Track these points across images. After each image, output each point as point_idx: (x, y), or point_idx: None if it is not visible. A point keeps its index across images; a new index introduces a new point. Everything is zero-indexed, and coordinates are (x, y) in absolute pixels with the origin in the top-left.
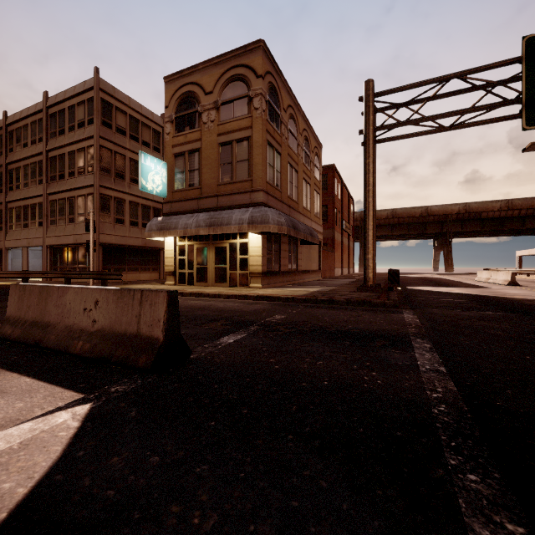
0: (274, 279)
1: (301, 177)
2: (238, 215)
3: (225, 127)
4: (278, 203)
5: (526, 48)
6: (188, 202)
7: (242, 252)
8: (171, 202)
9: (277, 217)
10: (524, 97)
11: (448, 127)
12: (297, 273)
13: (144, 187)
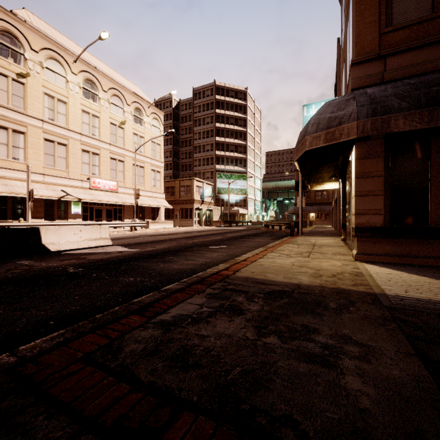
0: None
1: None
2: None
3: None
4: None
5: None
6: None
7: None
8: None
9: (331, 113)
10: None
11: None
12: None
13: None
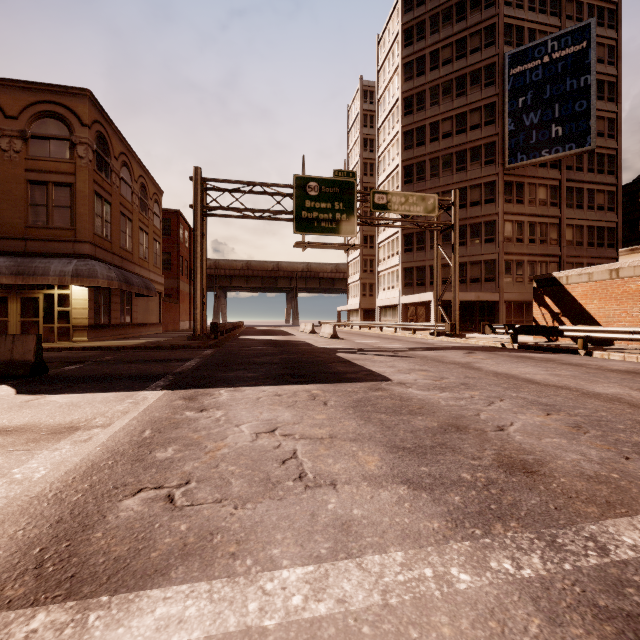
0: (103, 333)
1: (136, 226)
2: (59, 266)
3: (37, 164)
4: (108, 255)
5: (296, 182)
6: None
7: (62, 304)
8: None
9: (107, 272)
10: (295, 213)
11: (258, 217)
12: (131, 327)
13: None
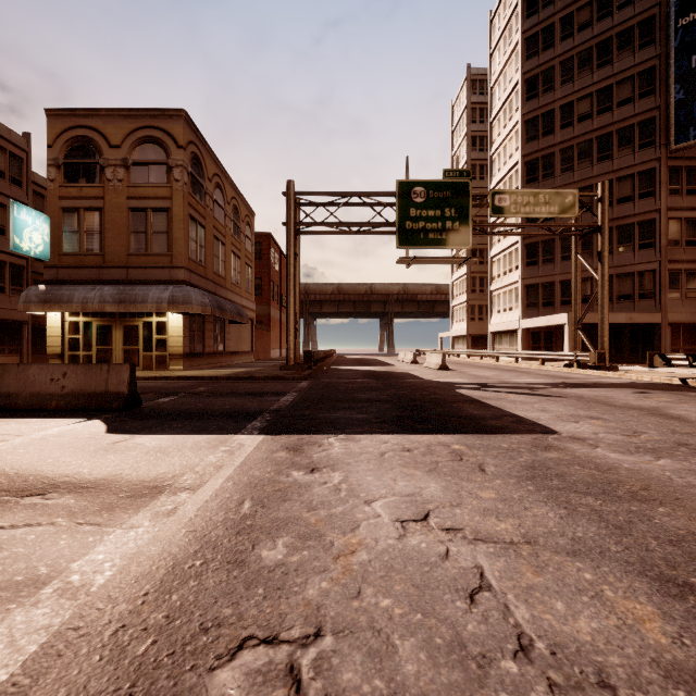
0: (198, 361)
1: (229, 250)
2: (156, 293)
3: (137, 191)
4: (202, 280)
5: (398, 189)
6: (85, 270)
7: (160, 331)
8: (58, 267)
9: (201, 298)
10: (397, 224)
11: (355, 232)
12: (224, 355)
13: (17, 247)
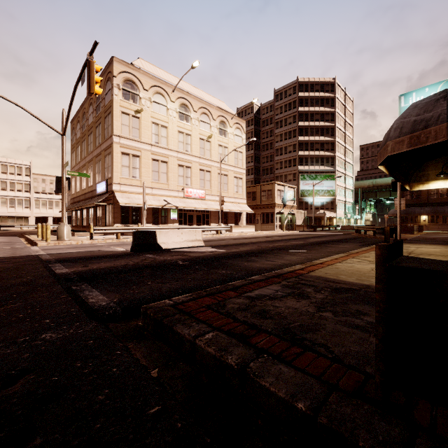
0: None
1: None
2: None
3: None
4: None
5: None
6: None
7: None
8: None
9: (416, 115)
10: None
11: None
12: None
13: None
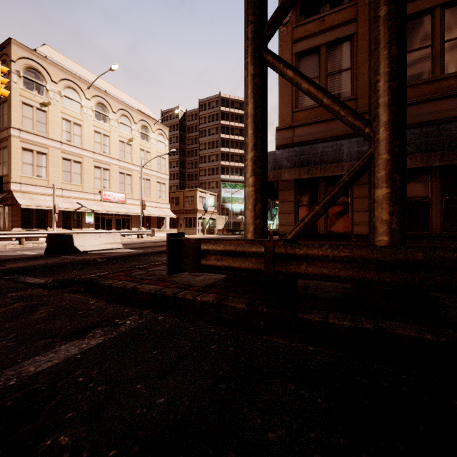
0: None
1: None
2: None
3: None
4: (335, 124)
5: None
6: None
7: None
8: None
9: None
10: None
11: None
12: None
13: None
